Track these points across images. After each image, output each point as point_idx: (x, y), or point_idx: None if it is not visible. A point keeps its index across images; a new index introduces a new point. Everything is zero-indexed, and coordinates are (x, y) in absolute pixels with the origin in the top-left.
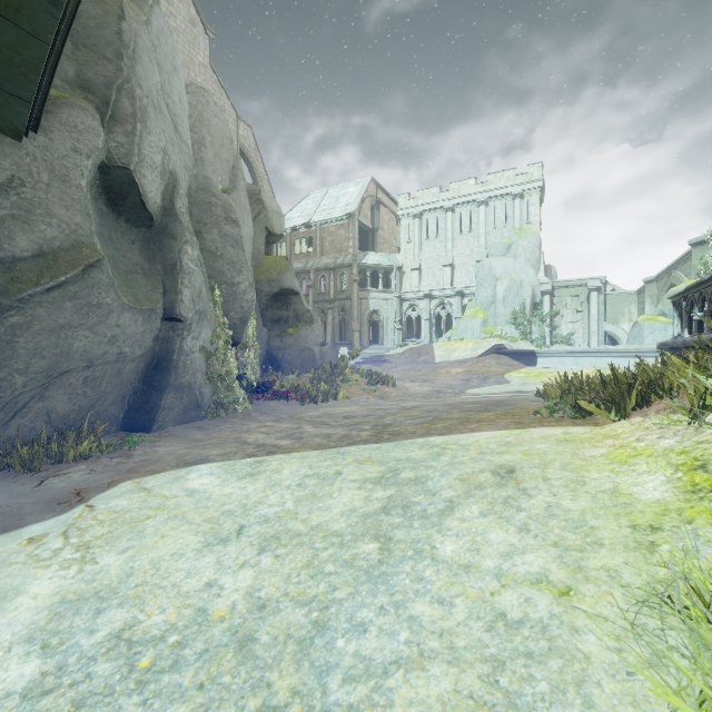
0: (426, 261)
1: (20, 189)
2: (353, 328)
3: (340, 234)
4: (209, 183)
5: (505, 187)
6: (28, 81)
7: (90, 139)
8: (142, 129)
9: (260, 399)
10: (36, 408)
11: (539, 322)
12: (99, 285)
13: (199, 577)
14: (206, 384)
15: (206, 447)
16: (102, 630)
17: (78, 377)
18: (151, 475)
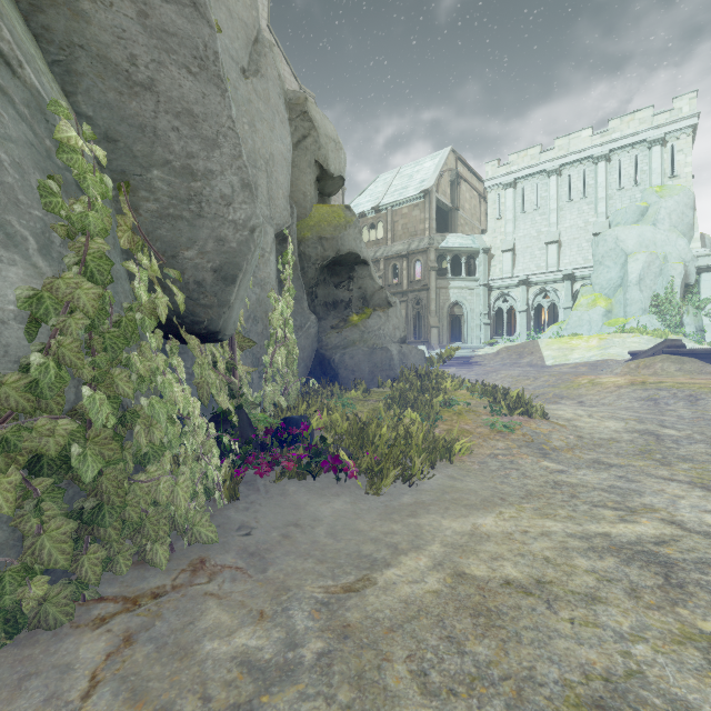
0: (522, 240)
1: None
2: (430, 324)
3: (415, 215)
4: None
5: (637, 133)
6: None
7: None
8: None
9: (273, 469)
10: None
11: (693, 309)
12: None
13: None
14: None
15: None
16: None
17: None
18: None
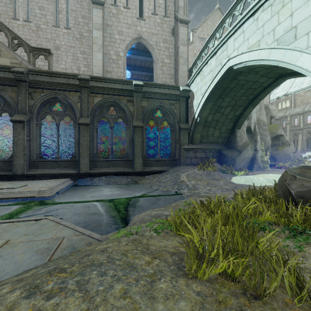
0: None
1: (241, 136)
2: None
3: (307, 95)
4: (259, 118)
5: None
6: (243, 123)
7: (246, 124)
8: (251, 118)
9: (272, 168)
10: (240, 165)
11: None
12: (249, 147)
13: (277, 179)
14: (261, 163)
15: (266, 173)
16: (269, 179)
17: (244, 160)
18: (261, 174)
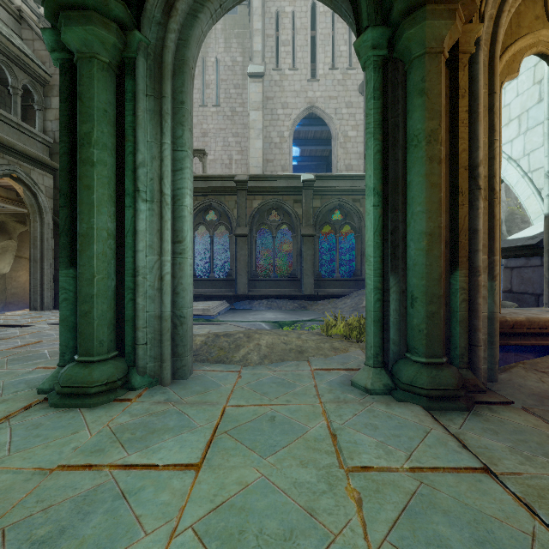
0: None
1: None
2: None
3: None
4: (513, 210)
5: None
6: None
7: None
8: None
9: None
10: None
11: None
12: None
13: None
14: None
15: None
16: None
17: None
18: None
